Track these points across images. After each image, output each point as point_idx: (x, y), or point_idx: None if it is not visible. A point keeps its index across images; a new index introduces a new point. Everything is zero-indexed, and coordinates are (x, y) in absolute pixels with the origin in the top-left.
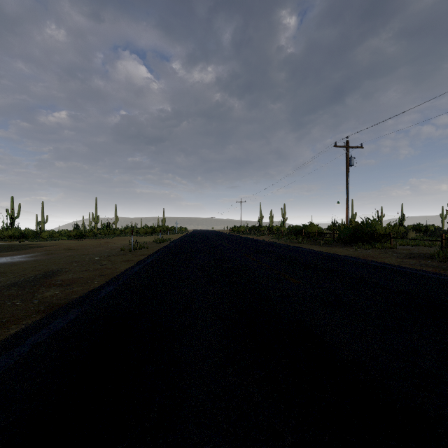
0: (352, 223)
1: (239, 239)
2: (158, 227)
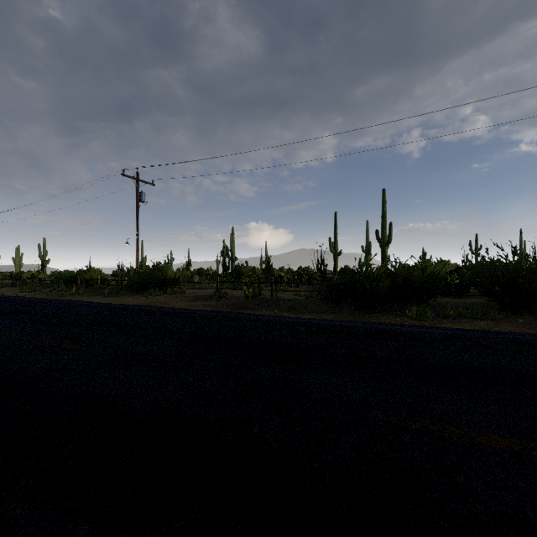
0: (143, 268)
1: None
2: None
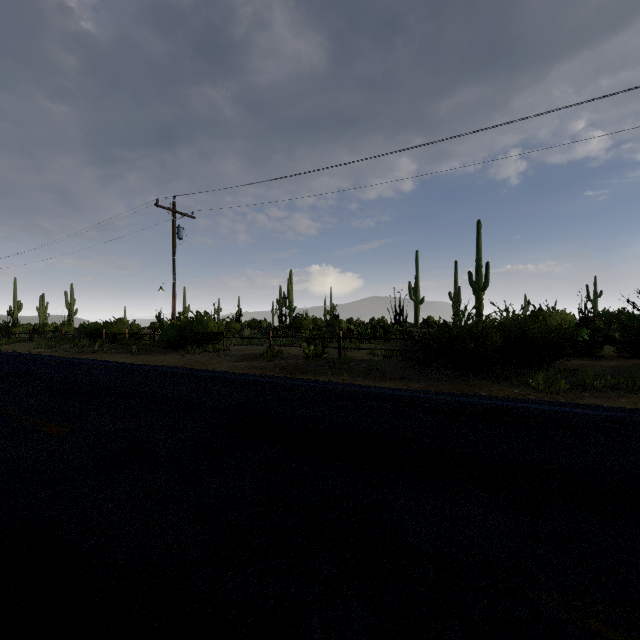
0: (181, 319)
1: None
2: None
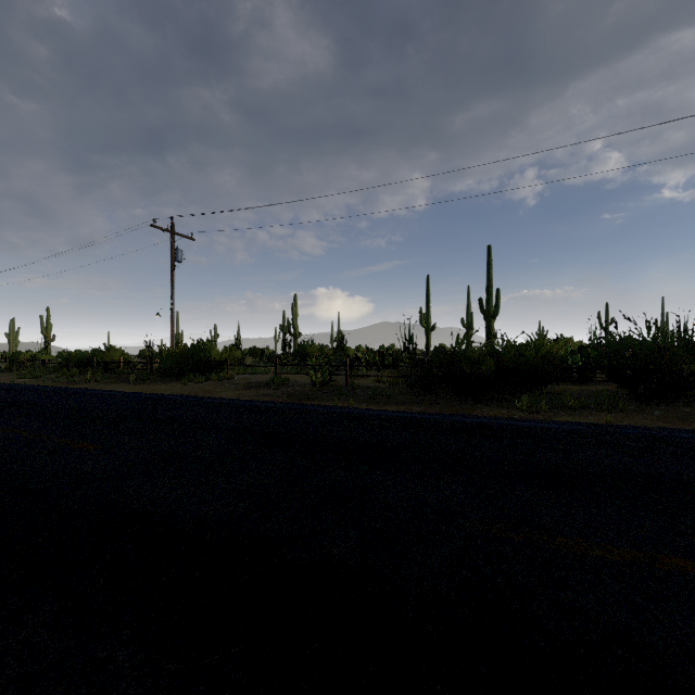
0: (180, 347)
1: None
2: None
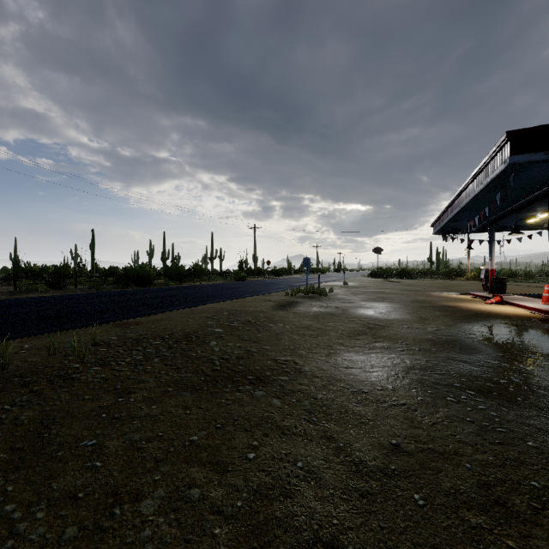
0: None
1: None
2: None
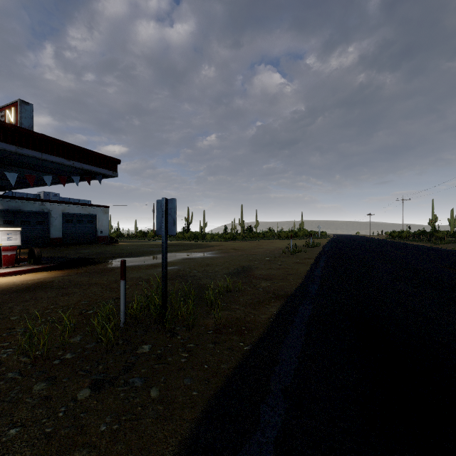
0: None
1: (409, 246)
2: (299, 231)
